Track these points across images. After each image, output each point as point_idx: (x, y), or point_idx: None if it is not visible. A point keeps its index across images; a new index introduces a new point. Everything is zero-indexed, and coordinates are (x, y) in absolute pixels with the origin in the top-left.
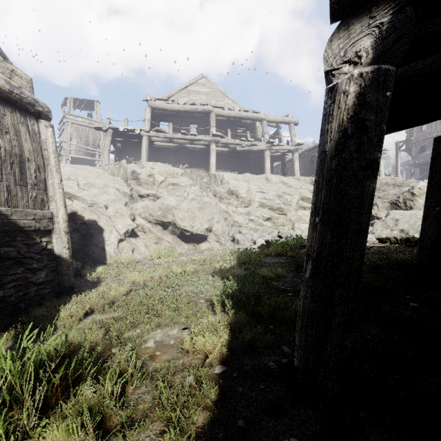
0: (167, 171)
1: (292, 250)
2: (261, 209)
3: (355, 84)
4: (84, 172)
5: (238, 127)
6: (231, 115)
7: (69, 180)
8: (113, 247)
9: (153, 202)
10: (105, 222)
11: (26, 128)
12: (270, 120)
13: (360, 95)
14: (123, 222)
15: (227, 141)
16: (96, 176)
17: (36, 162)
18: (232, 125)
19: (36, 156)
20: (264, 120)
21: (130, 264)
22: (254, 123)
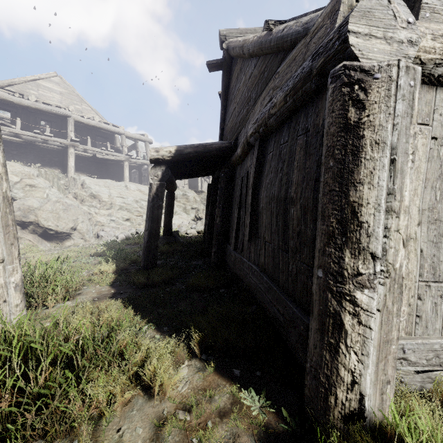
0: (23, 172)
1: None
2: (121, 211)
3: (156, 185)
4: None
5: (97, 133)
6: (91, 124)
7: None
8: None
9: None
10: None
11: None
12: (129, 136)
13: (157, 188)
14: None
15: (87, 148)
16: None
17: None
18: (91, 131)
19: None
20: (124, 135)
21: None
22: (114, 134)
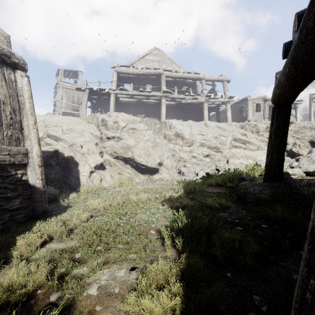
0: (128, 118)
1: (230, 181)
2: (201, 147)
3: None
4: (67, 121)
5: (182, 85)
6: (178, 76)
7: (56, 127)
8: (85, 177)
9: (117, 143)
10: (80, 158)
11: (2, 76)
12: (208, 79)
13: None
14: (94, 158)
15: (174, 96)
16: (76, 124)
17: (11, 106)
18: (178, 84)
19: (11, 100)
20: (203, 79)
21: (97, 191)
22: (195, 82)
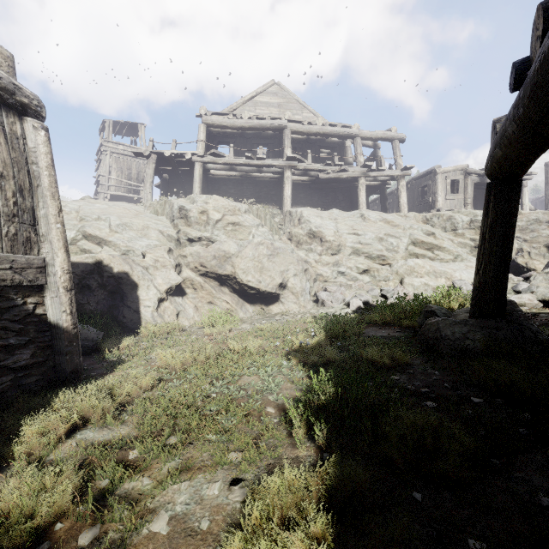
0: (226, 206)
1: (408, 317)
2: (355, 257)
3: None
4: (119, 210)
5: (321, 148)
6: (313, 131)
7: (100, 221)
8: (150, 309)
9: (205, 248)
10: (140, 276)
11: None
12: (366, 136)
13: None
14: (165, 275)
15: (307, 166)
16: (134, 215)
17: (16, 181)
18: (313, 146)
19: (16, 171)
20: (358, 137)
21: (171, 335)
22: (343, 143)
